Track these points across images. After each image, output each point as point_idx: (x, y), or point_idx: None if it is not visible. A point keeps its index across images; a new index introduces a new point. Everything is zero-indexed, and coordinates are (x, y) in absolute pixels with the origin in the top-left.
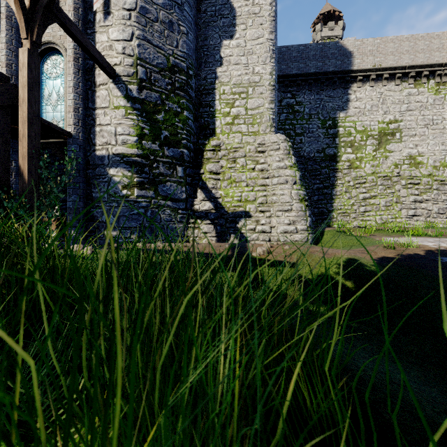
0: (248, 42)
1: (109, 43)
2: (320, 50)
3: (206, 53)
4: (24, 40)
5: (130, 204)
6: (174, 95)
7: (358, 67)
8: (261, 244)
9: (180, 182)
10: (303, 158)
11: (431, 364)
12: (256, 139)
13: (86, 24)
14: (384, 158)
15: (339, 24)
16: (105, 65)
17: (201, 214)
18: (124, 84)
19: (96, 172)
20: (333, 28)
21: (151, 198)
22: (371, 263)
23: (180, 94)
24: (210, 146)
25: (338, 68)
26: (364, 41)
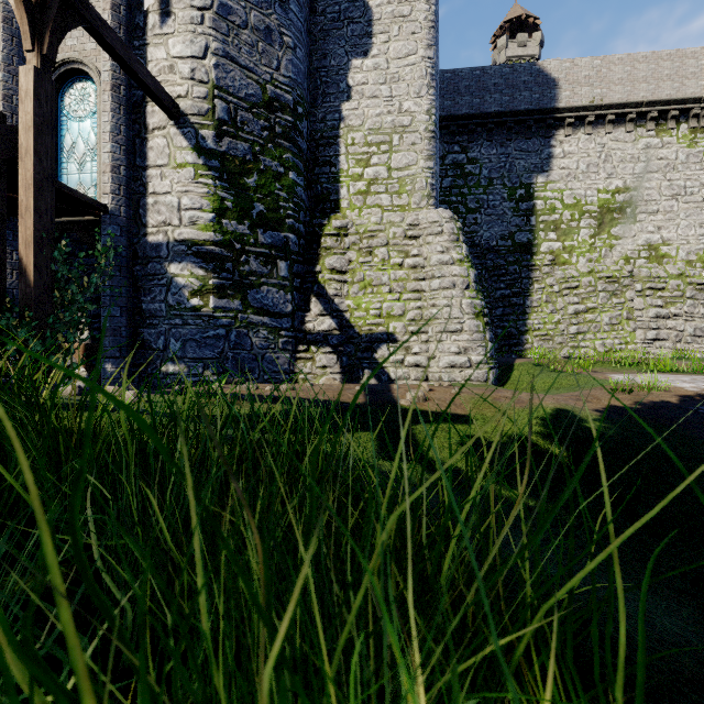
0: (392, 63)
1: (168, 62)
2: (507, 77)
3: (325, 79)
4: (27, 54)
5: (202, 321)
6: (274, 146)
7: (567, 103)
8: (414, 385)
9: (283, 286)
10: (479, 249)
11: None
12: (405, 217)
13: (131, 32)
14: (608, 249)
15: (535, 36)
16: (163, 97)
17: (317, 338)
18: (193, 127)
19: (147, 269)
20: (525, 43)
21: (236, 312)
22: (594, 417)
23: (283, 145)
24: (331, 228)
25: (535, 104)
26: (576, 62)
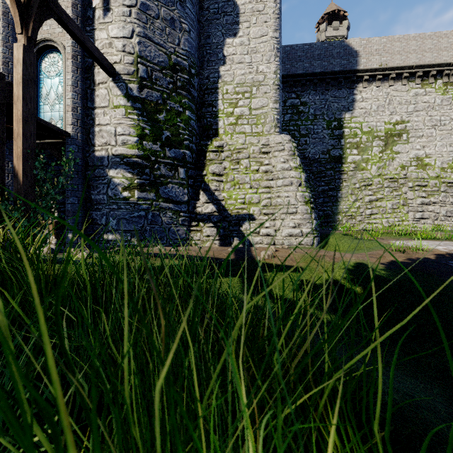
0: (252, 41)
1: (108, 41)
2: (326, 49)
3: (209, 51)
4: (18, 36)
5: (130, 206)
6: (176, 94)
7: (364, 66)
8: (266, 247)
9: (182, 184)
10: (308, 160)
11: (452, 379)
12: (260, 140)
13: (85, 21)
14: (391, 160)
15: (344, 23)
16: (105, 63)
17: (204, 217)
18: (124, 82)
19: (95, 173)
20: (338, 28)
21: (152, 200)
22: (381, 268)
23: (182, 93)
24: (213, 147)
25: (343, 67)
26: (370, 40)
